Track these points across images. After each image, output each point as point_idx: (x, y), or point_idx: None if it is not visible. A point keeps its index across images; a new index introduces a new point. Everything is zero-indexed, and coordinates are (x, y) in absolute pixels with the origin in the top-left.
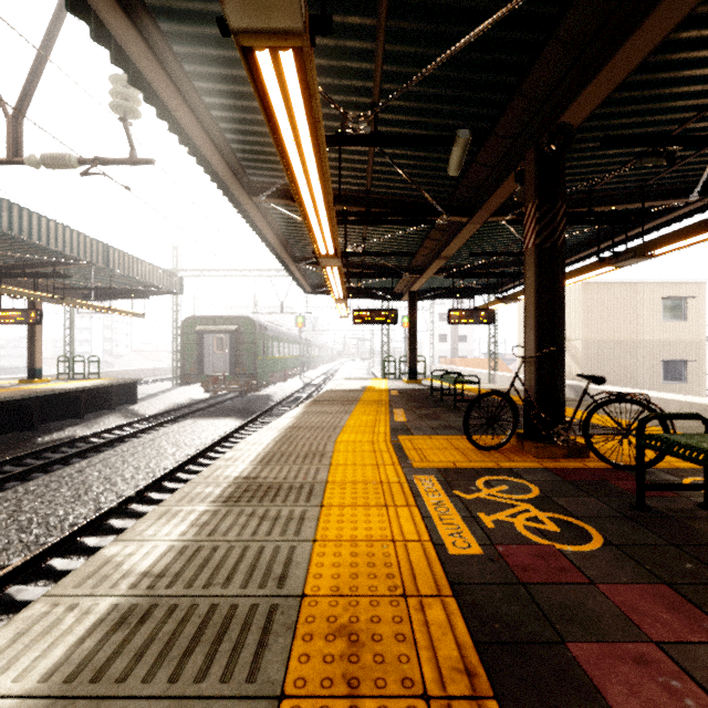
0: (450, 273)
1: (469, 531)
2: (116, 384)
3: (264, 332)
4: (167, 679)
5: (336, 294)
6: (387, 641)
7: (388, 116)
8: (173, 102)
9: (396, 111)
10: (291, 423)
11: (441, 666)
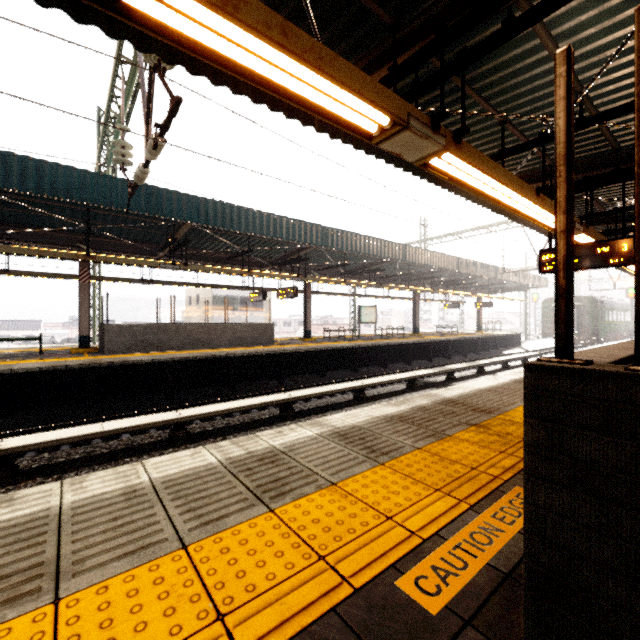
0: None
1: None
2: (515, 334)
3: (602, 305)
4: None
5: None
6: None
7: None
8: None
9: None
10: None
11: None
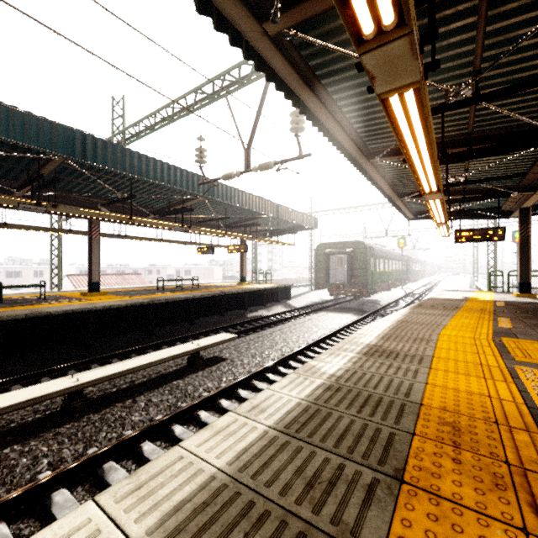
0: None
1: None
2: (280, 287)
3: (373, 252)
4: (355, 412)
5: (438, 219)
6: (480, 436)
7: (490, 73)
8: (326, 120)
9: (498, 67)
10: (400, 318)
11: (522, 457)
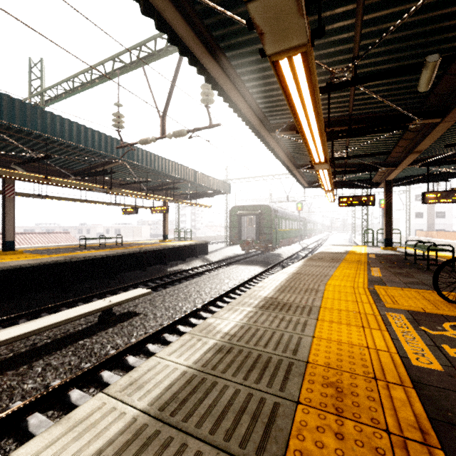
0: (424, 163)
1: (432, 354)
2: (199, 244)
3: (276, 214)
4: (242, 378)
5: (326, 187)
6: (361, 397)
7: (366, 61)
8: (231, 92)
9: (372, 56)
10: (295, 270)
11: (400, 421)
